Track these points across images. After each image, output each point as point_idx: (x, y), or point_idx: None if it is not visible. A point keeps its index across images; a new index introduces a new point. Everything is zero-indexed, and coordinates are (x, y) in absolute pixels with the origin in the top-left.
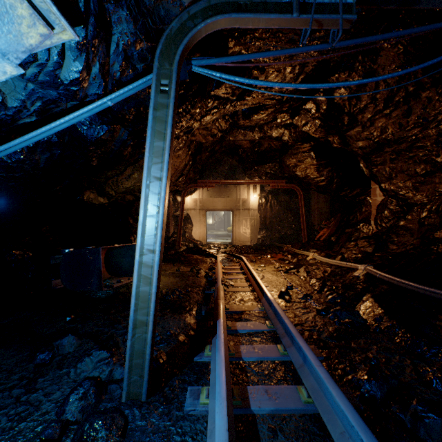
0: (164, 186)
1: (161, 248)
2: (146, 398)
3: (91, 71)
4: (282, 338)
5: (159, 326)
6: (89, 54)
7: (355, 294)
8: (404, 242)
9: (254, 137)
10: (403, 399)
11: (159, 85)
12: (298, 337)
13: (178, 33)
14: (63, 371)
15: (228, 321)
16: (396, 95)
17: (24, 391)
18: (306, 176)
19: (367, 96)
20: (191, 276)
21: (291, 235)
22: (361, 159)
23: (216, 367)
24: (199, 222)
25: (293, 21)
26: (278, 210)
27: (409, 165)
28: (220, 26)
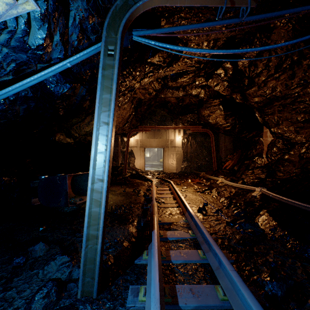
0: (111, 129)
1: (108, 177)
2: (97, 295)
3: (53, 39)
4: (201, 244)
5: (109, 234)
6: (50, 24)
7: (254, 209)
8: (288, 171)
9: (179, 94)
10: (298, 296)
11: (106, 50)
12: (214, 245)
13: (122, 9)
14: (33, 272)
15: (161, 231)
16: (284, 63)
17: (2, 289)
18: (217, 123)
19: (262, 64)
20: (134, 195)
21: (205, 165)
22: (256, 111)
23: (151, 271)
24: (139, 155)
25: (212, 0)
26: (196, 147)
27: (292, 115)
28: (155, 4)
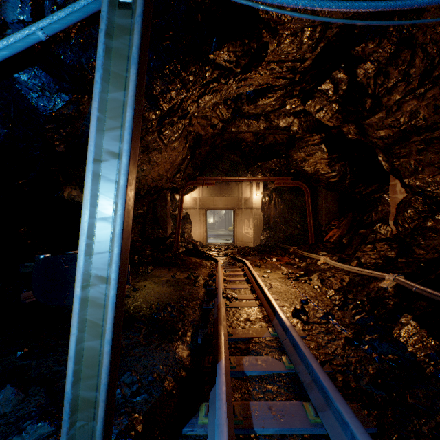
0: (125, 167)
1: (120, 274)
2: None
3: None
4: (308, 390)
5: (140, 363)
6: None
7: (387, 313)
8: (434, 246)
9: (259, 127)
10: None
11: None
12: (339, 401)
13: None
14: None
15: (232, 356)
16: (436, 69)
17: None
18: (316, 172)
19: (398, 71)
20: (188, 285)
21: (297, 235)
22: (380, 152)
23: None
24: (199, 221)
25: None
26: (283, 209)
27: None
28: None
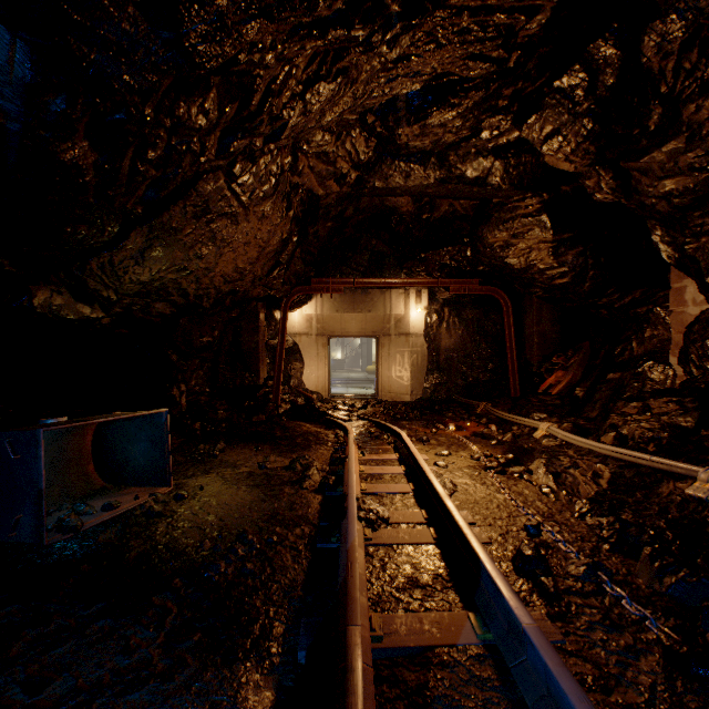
0: None
1: None
2: None
3: None
4: None
5: None
6: None
7: None
8: None
9: (427, 178)
10: None
11: None
12: None
13: None
14: None
15: None
16: None
17: None
18: (530, 266)
19: None
20: (289, 485)
21: (487, 382)
22: (656, 226)
23: None
24: (316, 357)
25: None
26: (462, 335)
27: None
28: None
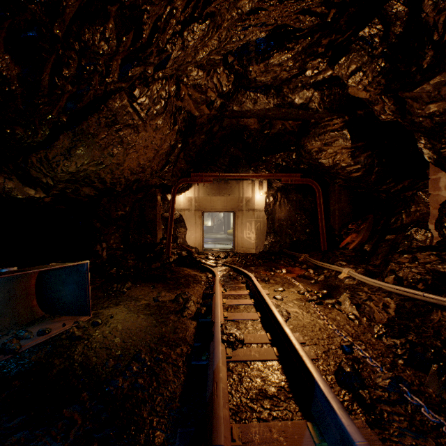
0: None
1: None
2: None
3: None
4: None
5: None
6: None
7: None
8: None
9: (268, 103)
10: None
11: None
12: None
13: None
14: None
15: None
16: None
17: None
18: (335, 164)
19: None
20: (173, 314)
21: (305, 240)
22: (421, 137)
23: None
24: (194, 224)
25: None
26: (289, 210)
27: None
28: None
